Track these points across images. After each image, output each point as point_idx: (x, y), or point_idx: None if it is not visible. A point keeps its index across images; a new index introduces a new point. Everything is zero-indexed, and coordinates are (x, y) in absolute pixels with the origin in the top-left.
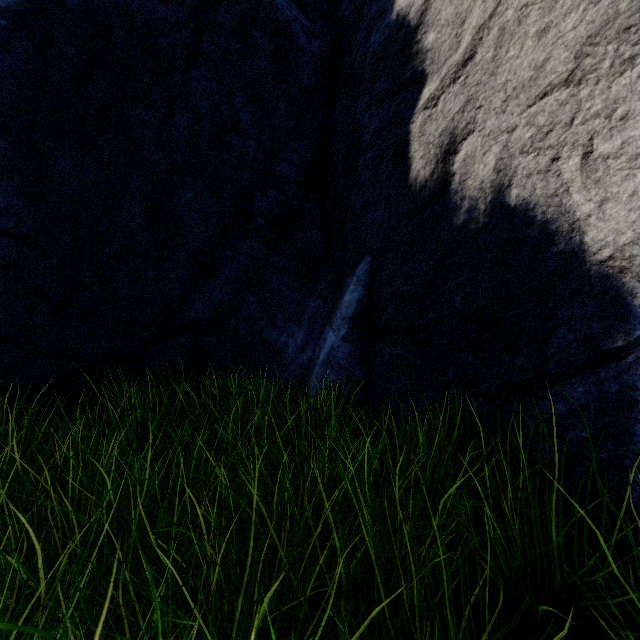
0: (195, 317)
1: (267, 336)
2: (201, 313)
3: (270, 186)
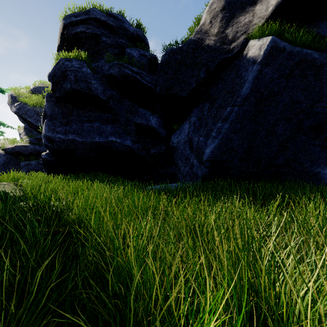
0: (278, 162)
1: (309, 169)
2: (281, 161)
3: (311, 116)
